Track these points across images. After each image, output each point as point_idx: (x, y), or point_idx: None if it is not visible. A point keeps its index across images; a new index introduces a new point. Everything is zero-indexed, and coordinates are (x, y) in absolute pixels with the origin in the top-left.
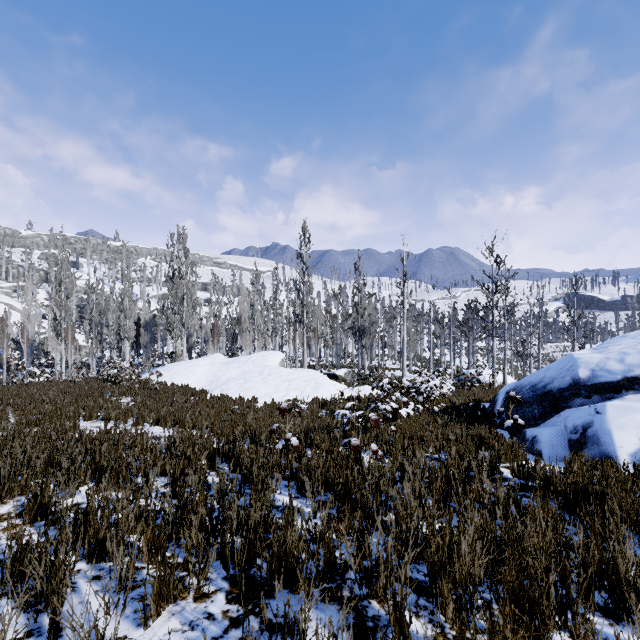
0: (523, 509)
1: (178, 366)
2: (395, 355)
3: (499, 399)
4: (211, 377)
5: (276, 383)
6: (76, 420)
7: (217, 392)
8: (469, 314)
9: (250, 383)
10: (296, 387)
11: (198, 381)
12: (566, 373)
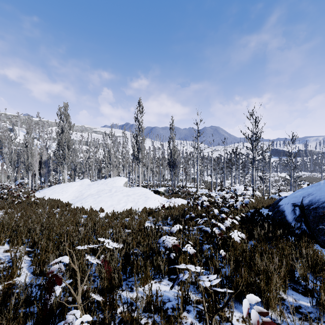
0: None
1: (58, 187)
2: (190, 179)
3: (286, 210)
4: (77, 194)
5: (119, 197)
6: None
7: (77, 204)
8: (231, 156)
9: (101, 198)
10: (132, 200)
11: (68, 196)
12: None
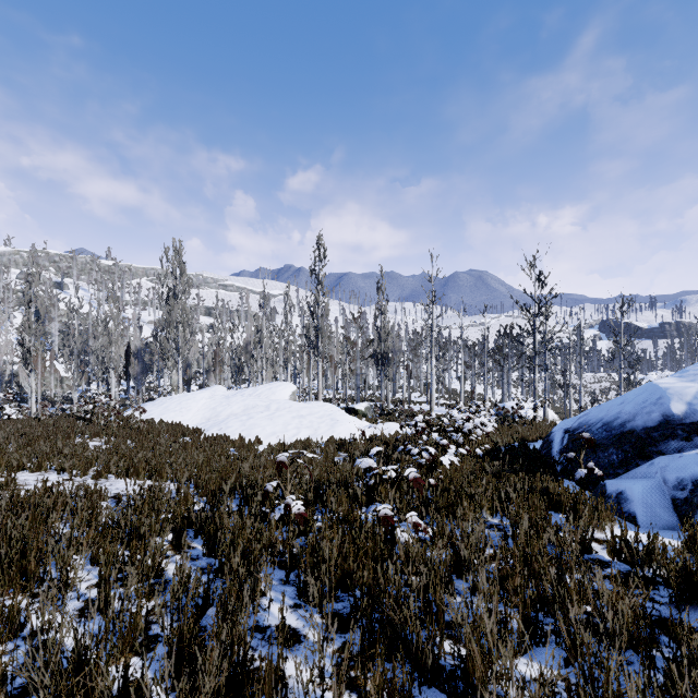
0: (689, 652)
1: (170, 400)
2: (421, 387)
3: (555, 439)
4: (209, 413)
5: (285, 420)
6: (11, 473)
7: (214, 431)
8: (503, 341)
9: (254, 420)
10: (309, 424)
11: (193, 418)
12: (653, 408)
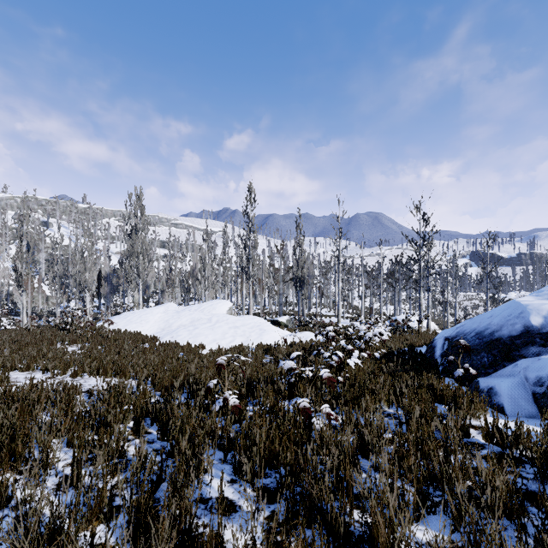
0: None
1: (133, 314)
2: (330, 304)
3: (437, 345)
4: (163, 324)
5: (223, 330)
6: (5, 373)
7: (167, 339)
8: (395, 267)
9: (199, 330)
10: (242, 333)
11: (151, 328)
12: (516, 320)
